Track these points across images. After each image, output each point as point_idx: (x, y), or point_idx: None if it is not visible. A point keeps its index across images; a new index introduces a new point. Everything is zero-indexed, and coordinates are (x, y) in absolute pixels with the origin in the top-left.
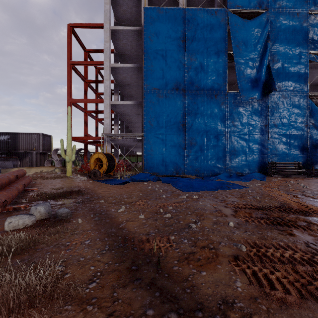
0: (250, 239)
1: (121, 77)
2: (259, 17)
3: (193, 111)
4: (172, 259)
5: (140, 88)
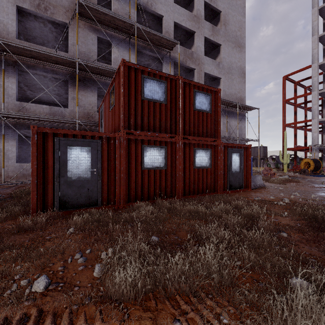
0: None
1: None
2: None
3: None
4: None
5: None
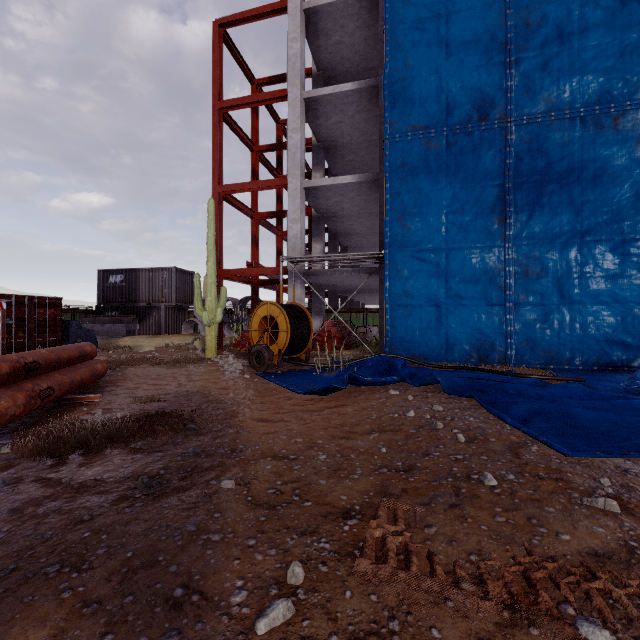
0: None
1: (329, 126)
2: None
3: (533, 175)
4: None
5: (374, 150)
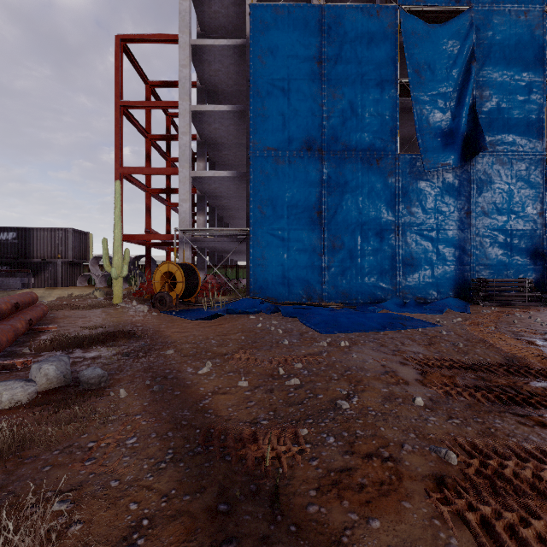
0: (462, 436)
1: (210, 130)
2: (456, 19)
3: (337, 187)
4: (305, 485)
5: (243, 149)
